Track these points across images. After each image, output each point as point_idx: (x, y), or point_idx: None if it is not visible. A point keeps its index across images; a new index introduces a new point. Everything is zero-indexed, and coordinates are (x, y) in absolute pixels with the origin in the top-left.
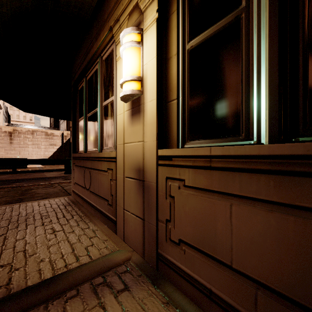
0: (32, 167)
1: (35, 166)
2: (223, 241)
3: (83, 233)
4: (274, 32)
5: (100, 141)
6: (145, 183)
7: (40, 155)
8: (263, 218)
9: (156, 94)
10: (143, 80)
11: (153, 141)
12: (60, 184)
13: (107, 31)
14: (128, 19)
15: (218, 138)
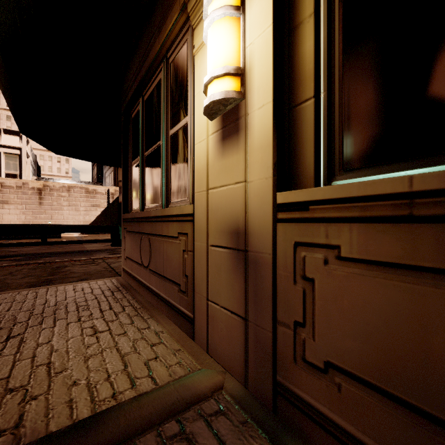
0: (68, 237)
1: (72, 236)
2: None
3: (141, 337)
4: None
5: (165, 192)
6: (249, 254)
7: (79, 221)
8: None
9: (273, 92)
10: (245, 74)
11: (265, 178)
12: (105, 259)
13: (177, 13)
14: None
15: (421, 159)
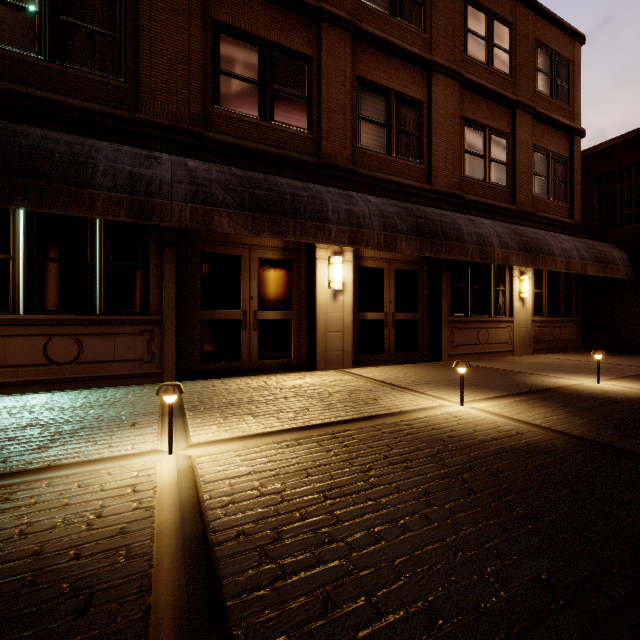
0: None
1: None
2: (2, 357)
3: None
4: (26, 274)
5: None
6: None
7: None
8: (21, 342)
9: None
10: None
11: None
12: None
13: None
14: None
15: None
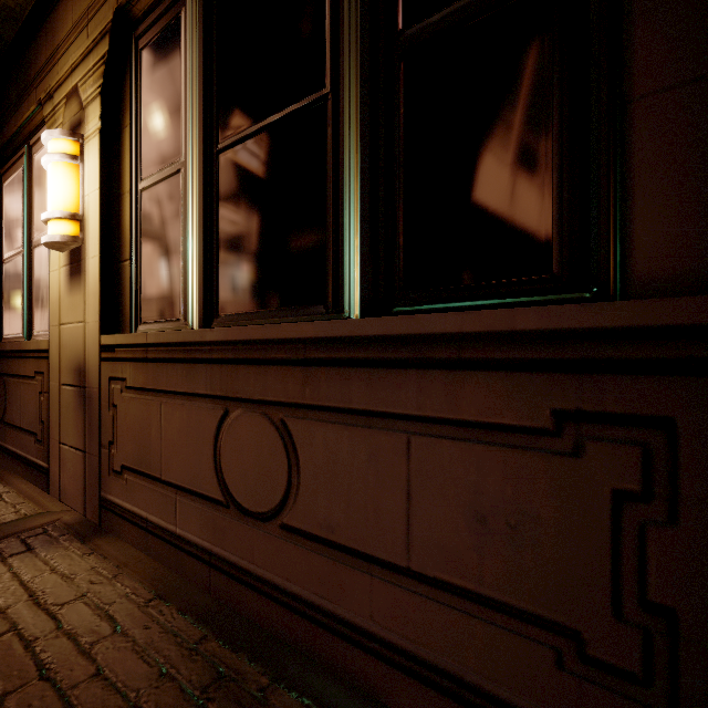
0: None
1: None
2: (156, 451)
3: None
4: (202, 204)
5: (27, 318)
6: (87, 390)
7: None
8: (180, 413)
9: (99, 248)
10: (85, 221)
11: (96, 322)
12: None
13: (35, 105)
14: (66, 105)
15: (166, 321)
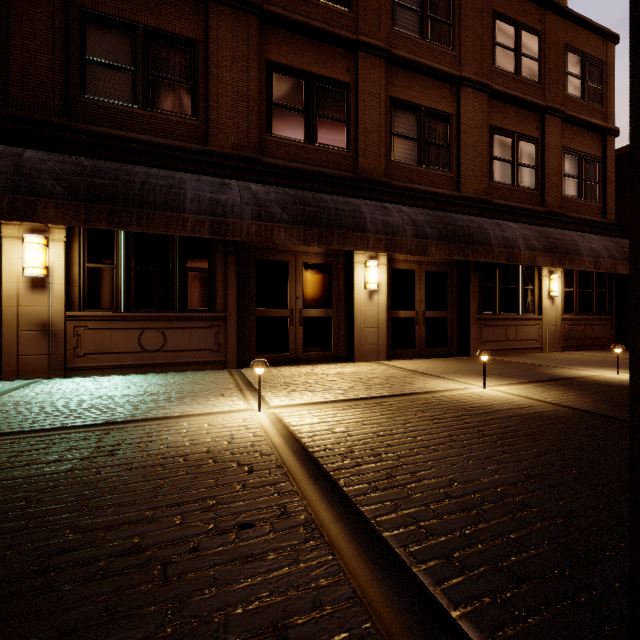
0: None
1: None
2: (109, 345)
3: None
4: (125, 280)
5: None
6: (52, 332)
7: None
8: (122, 334)
9: (65, 282)
10: (50, 269)
11: (62, 307)
12: None
13: None
14: None
15: (105, 309)
